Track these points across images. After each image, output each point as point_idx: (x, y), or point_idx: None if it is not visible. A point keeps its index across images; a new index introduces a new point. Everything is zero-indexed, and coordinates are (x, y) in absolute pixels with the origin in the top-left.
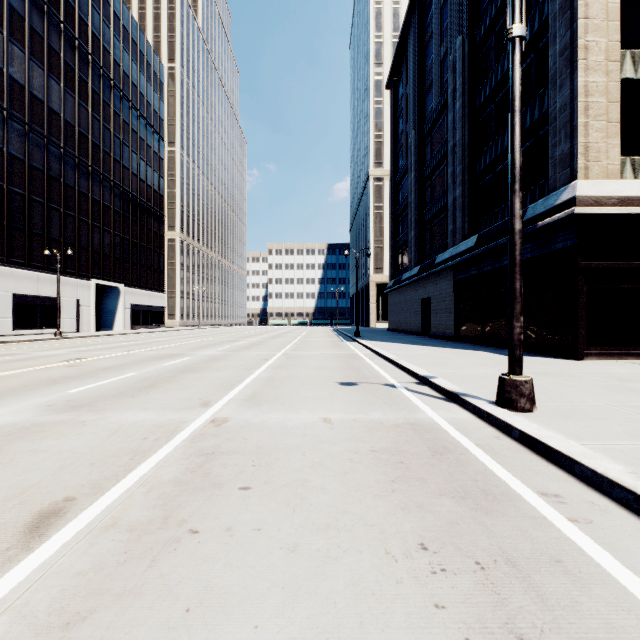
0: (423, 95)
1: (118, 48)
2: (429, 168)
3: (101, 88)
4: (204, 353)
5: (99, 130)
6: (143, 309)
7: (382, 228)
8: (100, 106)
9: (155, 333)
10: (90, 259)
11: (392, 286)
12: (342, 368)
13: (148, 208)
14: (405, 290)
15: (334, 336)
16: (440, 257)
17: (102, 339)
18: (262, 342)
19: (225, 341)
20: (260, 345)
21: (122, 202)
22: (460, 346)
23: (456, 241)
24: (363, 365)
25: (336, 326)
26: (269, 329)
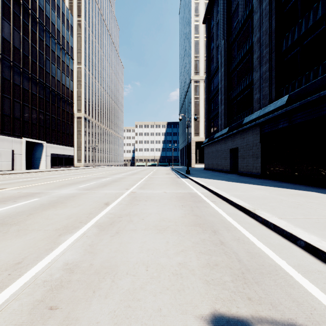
0: (230, 16)
1: (42, 0)
2: (235, 62)
3: (30, 22)
4: (59, 192)
5: (28, 47)
6: (59, 156)
7: (199, 110)
8: (29, 33)
9: (61, 171)
10: (22, 125)
11: (207, 142)
12: (192, 227)
13: (62, 97)
14: (217, 144)
15: (172, 173)
16: (247, 118)
17: (15, 176)
18: (121, 178)
19: (96, 177)
20: (117, 182)
21: (45, 92)
22: (277, 184)
23: (262, 105)
24: (215, 217)
25: (172, 166)
26: (133, 168)
